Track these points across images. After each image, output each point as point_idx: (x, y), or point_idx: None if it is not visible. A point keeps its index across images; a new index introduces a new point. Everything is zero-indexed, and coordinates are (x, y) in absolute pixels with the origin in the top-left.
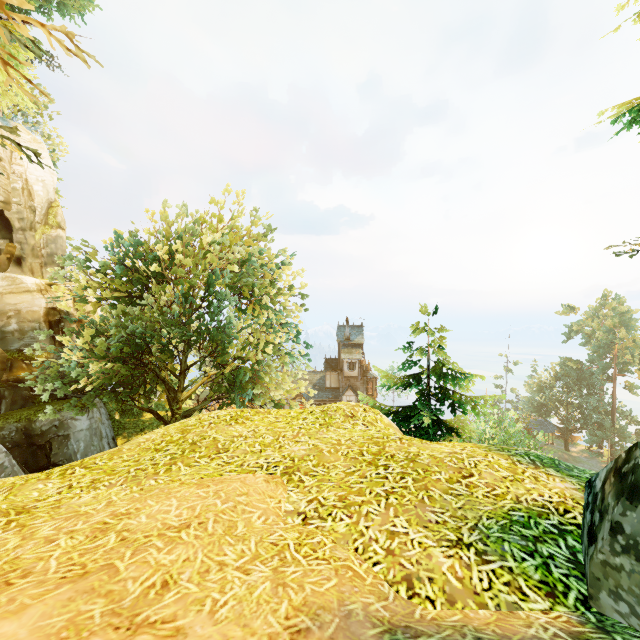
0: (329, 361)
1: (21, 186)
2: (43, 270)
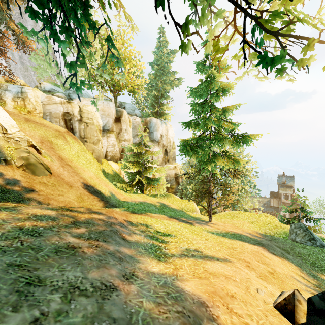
0: (272, 193)
1: (169, 140)
2: (172, 162)
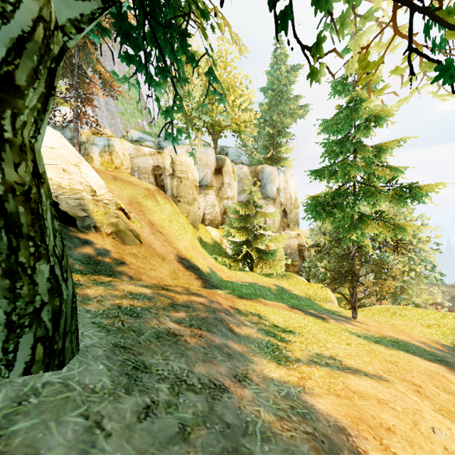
0: None
1: (289, 196)
2: (294, 227)
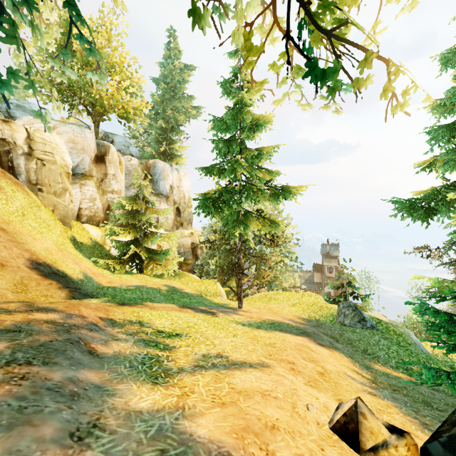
0: (315, 266)
1: (183, 195)
2: (187, 226)
